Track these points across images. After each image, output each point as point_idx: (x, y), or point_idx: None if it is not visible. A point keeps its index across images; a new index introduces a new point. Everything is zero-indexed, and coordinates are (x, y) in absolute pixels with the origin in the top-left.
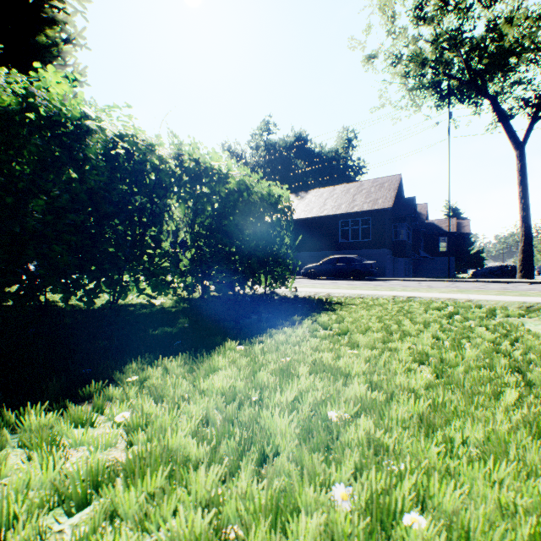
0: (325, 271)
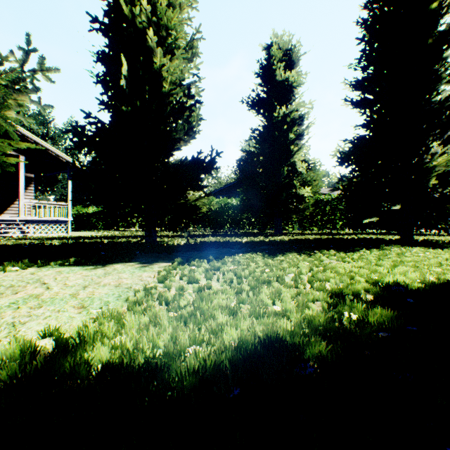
0: None
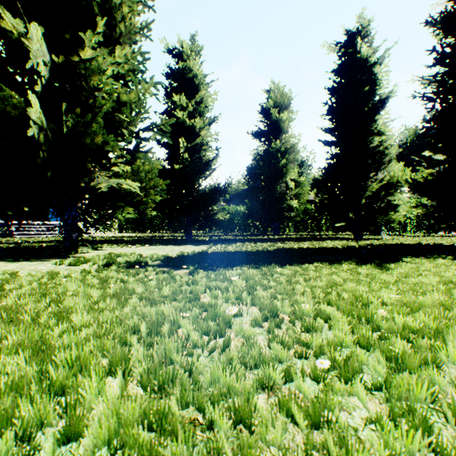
0: None
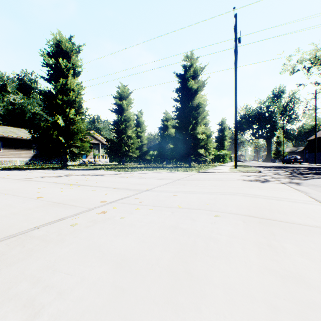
0: (284, 161)
